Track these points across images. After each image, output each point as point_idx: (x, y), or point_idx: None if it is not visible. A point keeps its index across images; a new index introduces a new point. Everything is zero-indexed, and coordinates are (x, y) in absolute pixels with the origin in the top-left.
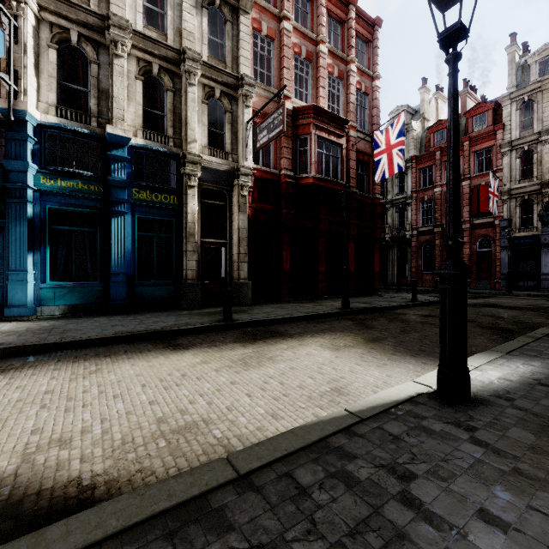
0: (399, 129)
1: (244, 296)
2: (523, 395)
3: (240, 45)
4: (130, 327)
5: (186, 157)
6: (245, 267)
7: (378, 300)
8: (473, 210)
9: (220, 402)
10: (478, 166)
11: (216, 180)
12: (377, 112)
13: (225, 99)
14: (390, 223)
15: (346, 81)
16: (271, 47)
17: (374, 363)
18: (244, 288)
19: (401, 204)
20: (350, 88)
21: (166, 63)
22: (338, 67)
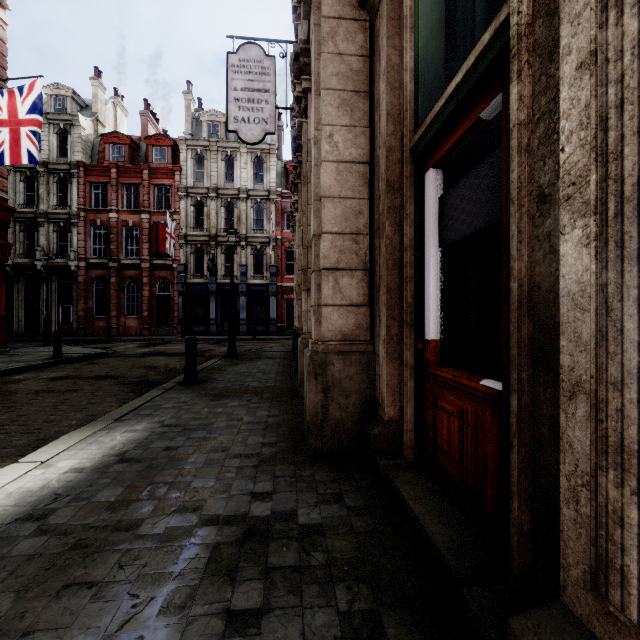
0: (33, 101)
1: None
2: (78, 495)
3: None
4: None
5: None
6: None
7: None
8: (153, 249)
9: None
10: (158, 202)
11: None
12: None
13: None
14: (45, 245)
15: None
16: None
17: None
18: None
19: (62, 222)
20: None
21: None
22: None
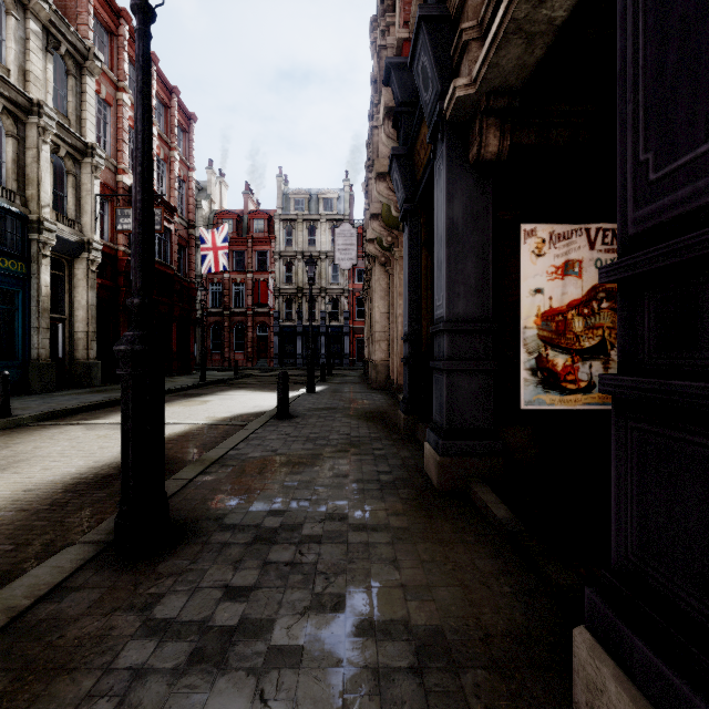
0: (224, 236)
1: (95, 377)
2: (325, 390)
3: (87, 108)
4: (73, 401)
5: (44, 224)
6: (95, 346)
7: (209, 376)
8: (255, 300)
9: (250, 404)
10: (258, 264)
11: (64, 250)
12: (193, 202)
13: (69, 161)
14: None
15: (169, 165)
16: (107, 112)
17: (275, 394)
18: (95, 369)
19: None
20: (174, 175)
21: (14, 106)
22: (164, 150)
